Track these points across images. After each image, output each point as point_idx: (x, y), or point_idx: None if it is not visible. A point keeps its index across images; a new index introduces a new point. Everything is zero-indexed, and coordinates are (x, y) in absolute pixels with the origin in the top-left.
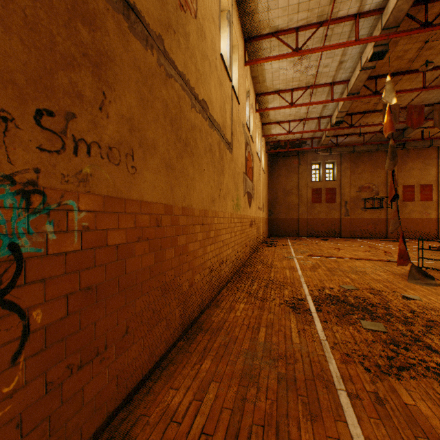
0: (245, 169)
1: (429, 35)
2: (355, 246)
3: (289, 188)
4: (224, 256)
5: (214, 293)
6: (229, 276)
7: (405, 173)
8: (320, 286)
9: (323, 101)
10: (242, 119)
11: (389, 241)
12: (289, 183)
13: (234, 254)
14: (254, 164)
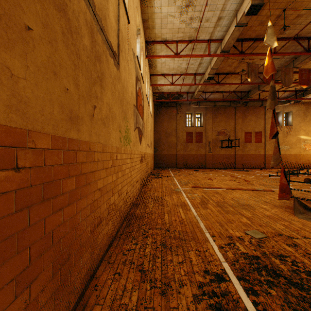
0: (136, 103)
1: (288, 3)
2: (220, 175)
3: (169, 131)
4: (104, 209)
5: (77, 294)
6: (115, 231)
7: (246, 123)
8: (226, 236)
9: (202, 54)
10: (132, 46)
11: (239, 171)
12: (170, 127)
13: (122, 198)
14: (144, 104)
